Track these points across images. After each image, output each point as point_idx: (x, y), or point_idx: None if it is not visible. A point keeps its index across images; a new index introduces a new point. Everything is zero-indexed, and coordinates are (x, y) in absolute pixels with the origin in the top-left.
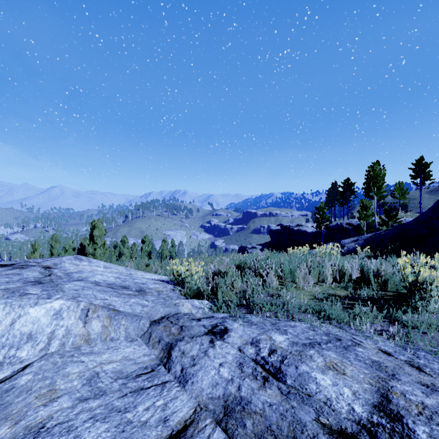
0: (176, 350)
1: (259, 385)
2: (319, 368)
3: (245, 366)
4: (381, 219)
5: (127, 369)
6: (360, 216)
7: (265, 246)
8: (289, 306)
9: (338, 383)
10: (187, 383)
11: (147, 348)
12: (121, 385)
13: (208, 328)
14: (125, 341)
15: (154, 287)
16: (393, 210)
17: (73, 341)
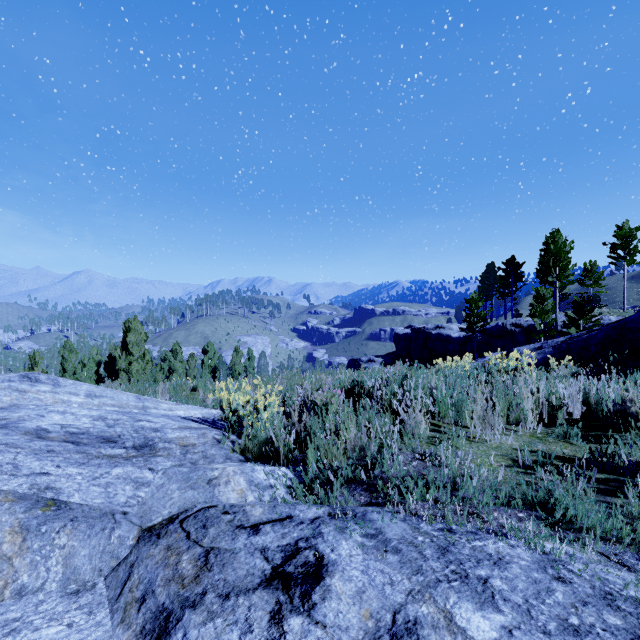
0: None
1: None
2: None
3: None
4: (567, 316)
5: None
6: (534, 312)
7: (388, 359)
8: (465, 488)
9: None
10: None
11: (109, 618)
12: None
13: (273, 559)
14: (56, 596)
15: (178, 437)
16: (586, 302)
17: None
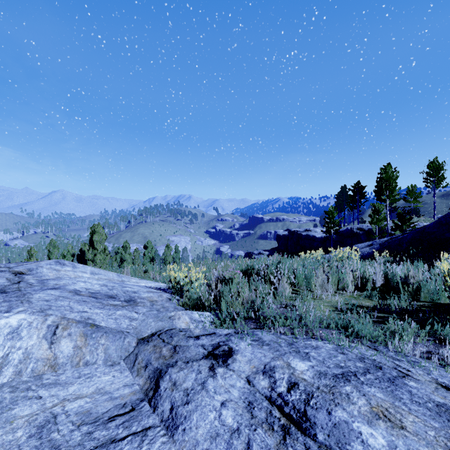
0: (166, 379)
1: (277, 440)
2: (363, 416)
3: (256, 408)
4: (394, 223)
5: (99, 408)
6: (372, 220)
7: (272, 252)
8: (306, 320)
9: (397, 444)
10: (177, 430)
11: (131, 375)
12: (85, 435)
13: (208, 349)
14: (103, 366)
15: (147, 296)
16: (407, 213)
17: (33, 368)
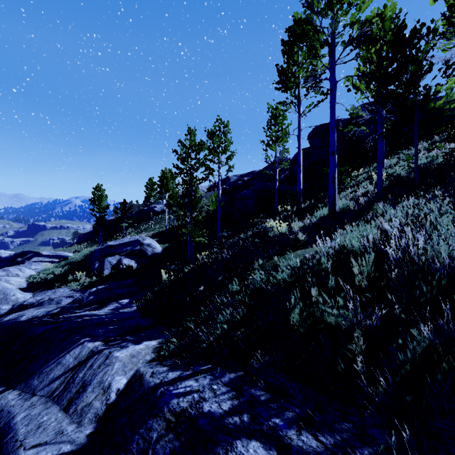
0: None
1: None
2: None
3: None
4: None
5: None
6: None
7: None
8: None
9: None
10: None
11: None
12: None
13: None
14: None
15: None
16: None
17: None
